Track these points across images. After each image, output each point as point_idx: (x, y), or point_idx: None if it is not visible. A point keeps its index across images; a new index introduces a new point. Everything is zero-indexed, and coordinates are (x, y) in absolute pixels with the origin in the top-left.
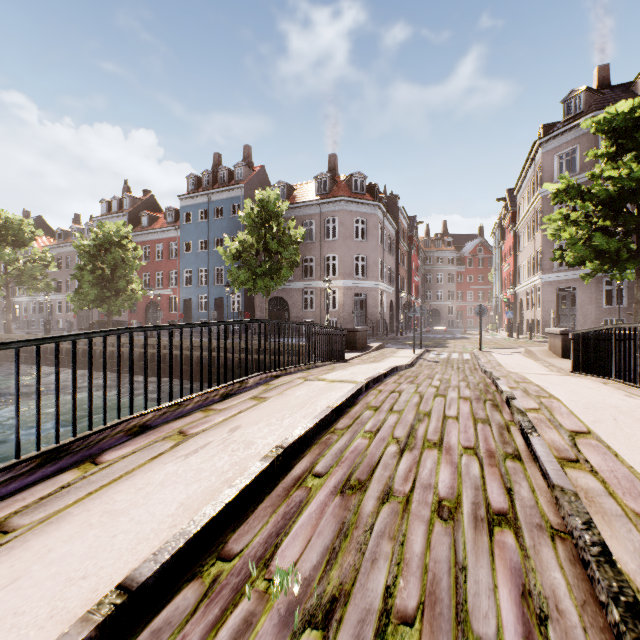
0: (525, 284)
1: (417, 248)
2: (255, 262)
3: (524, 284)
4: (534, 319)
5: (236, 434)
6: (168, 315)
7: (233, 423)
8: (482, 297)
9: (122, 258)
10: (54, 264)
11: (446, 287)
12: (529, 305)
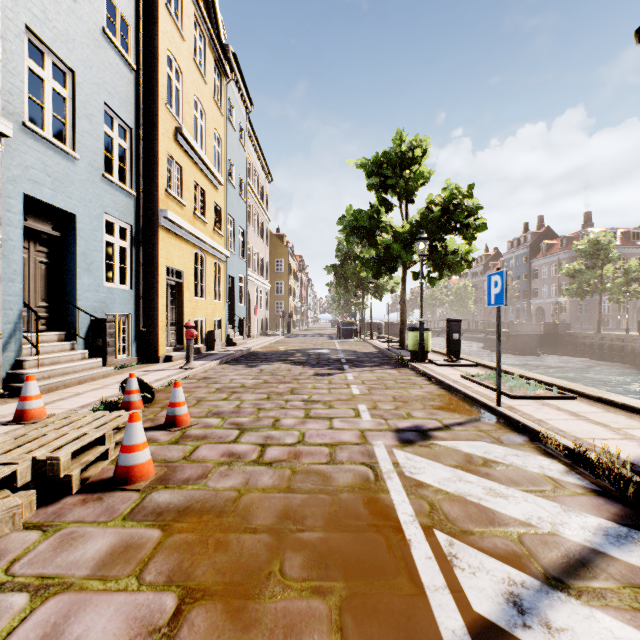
0: None
1: None
2: None
3: None
4: None
5: None
6: None
7: None
8: None
9: (465, 295)
10: None
11: None
12: None
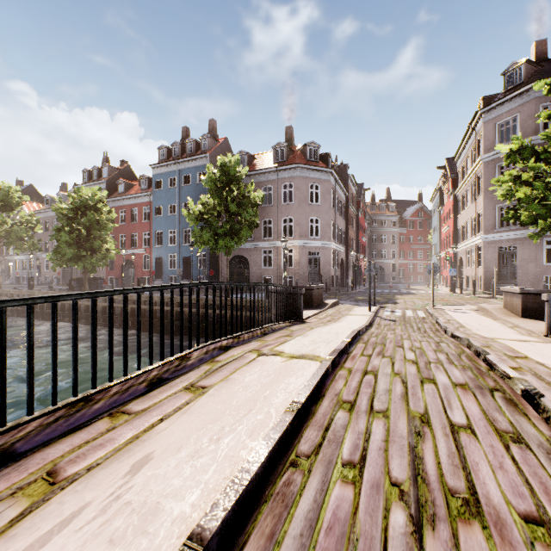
0: (465, 244)
1: (364, 212)
2: (217, 223)
3: (464, 244)
4: (475, 276)
5: (136, 482)
6: (141, 272)
7: (142, 448)
8: (421, 256)
9: (97, 220)
10: (39, 226)
11: (390, 247)
12: (469, 263)
